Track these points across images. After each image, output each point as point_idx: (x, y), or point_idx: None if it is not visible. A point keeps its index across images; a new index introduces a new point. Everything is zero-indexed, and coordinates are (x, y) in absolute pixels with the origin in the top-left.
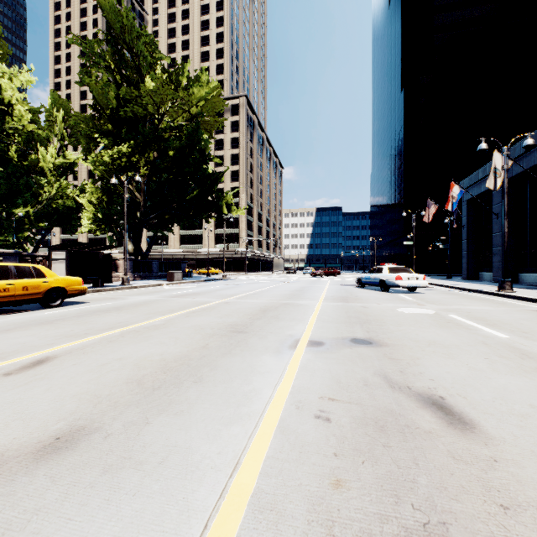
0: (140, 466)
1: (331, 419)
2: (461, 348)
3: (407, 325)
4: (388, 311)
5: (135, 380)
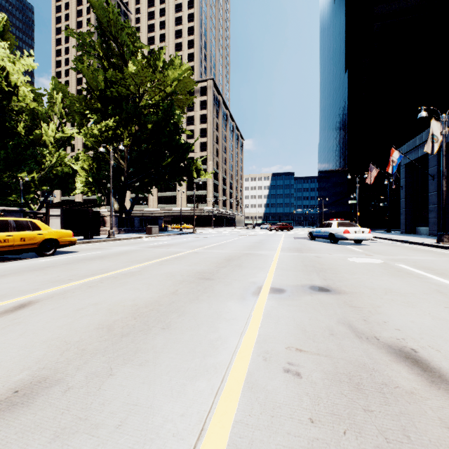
0: (95, 430)
1: (302, 374)
2: (418, 296)
3: (360, 274)
4: (340, 261)
5: (106, 326)
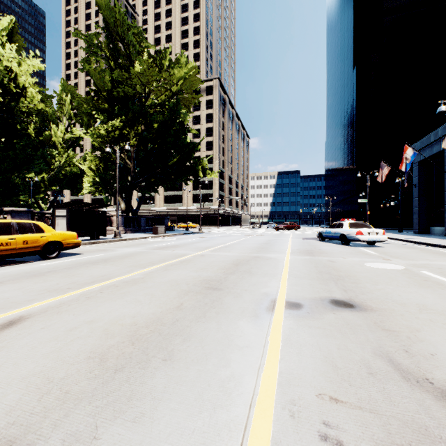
0: None
1: (345, 445)
2: None
3: (383, 284)
4: (356, 266)
5: (98, 354)
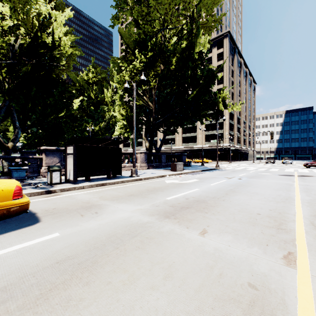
0: None
1: None
2: None
3: None
4: None
5: None
